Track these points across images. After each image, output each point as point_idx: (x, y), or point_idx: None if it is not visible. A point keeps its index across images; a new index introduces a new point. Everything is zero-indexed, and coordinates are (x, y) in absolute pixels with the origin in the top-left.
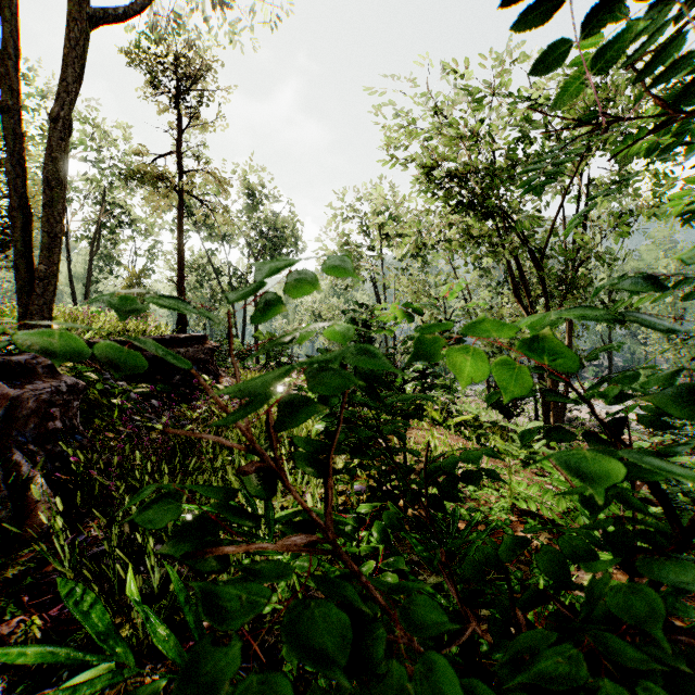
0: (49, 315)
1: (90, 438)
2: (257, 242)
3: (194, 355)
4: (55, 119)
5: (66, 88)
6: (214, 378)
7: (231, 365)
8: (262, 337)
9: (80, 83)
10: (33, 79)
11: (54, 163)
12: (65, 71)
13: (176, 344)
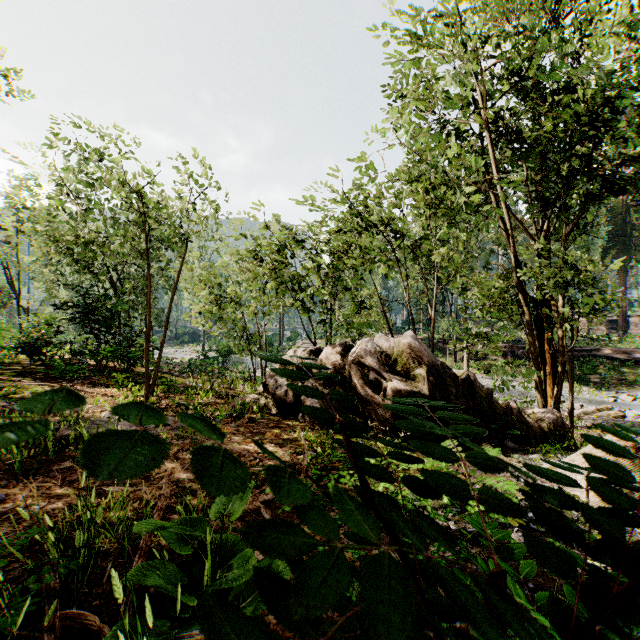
0: None
1: None
2: None
3: None
4: None
5: None
6: None
7: None
8: None
9: None
10: None
11: None
12: None
13: None
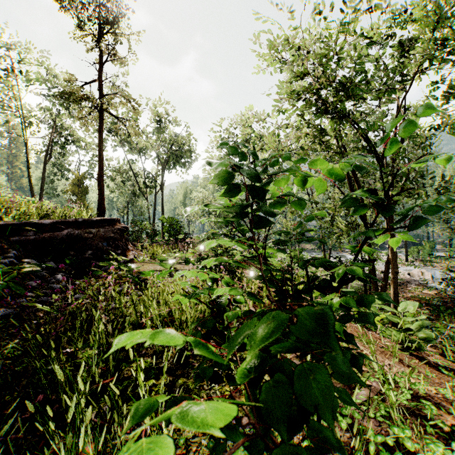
0: None
1: None
2: (164, 154)
3: (105, 234)
4: None
5: None
6: (122, 252)
7: (142, 240)
8: (165, 220)
9: None
10: (1, 36)
11: None
12: None
13: (89, 226)
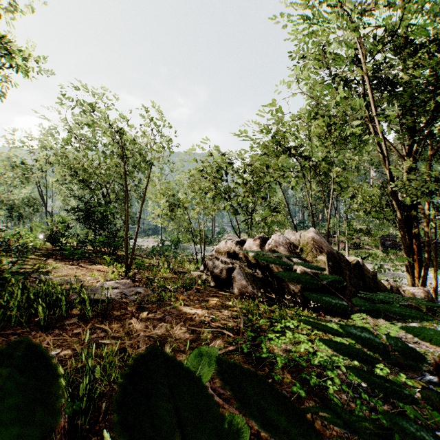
0: None
1: None
2: None
3: None
4: None
5: None
6: None
7: None
8: None
9: None
10: None
11: None
12: None
13: None
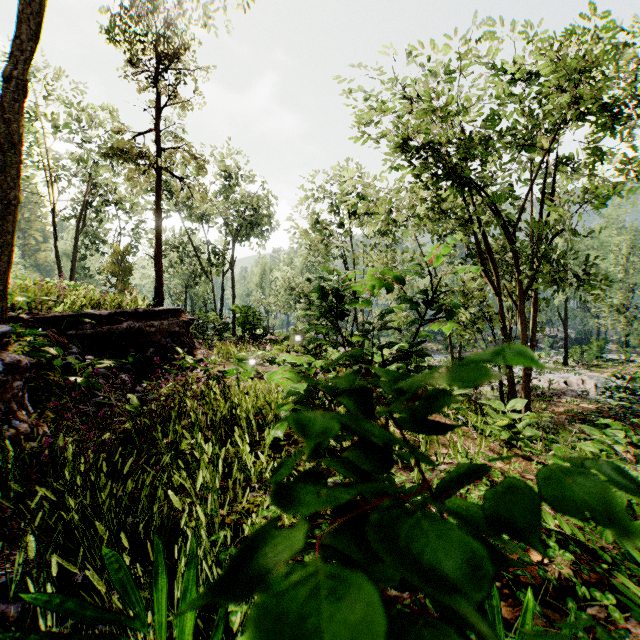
0: (4, 287)
1: (32, 422)
2: (235, 221)
3: (169, 328)
4: (9, 78)
5: (21, 46)
6: (189, 350)
7: (208, 337)
8: (238, 310)
9: (37, 41)
10: None
11: (8, 125)
12: (20, 27)
13: (150, 317)
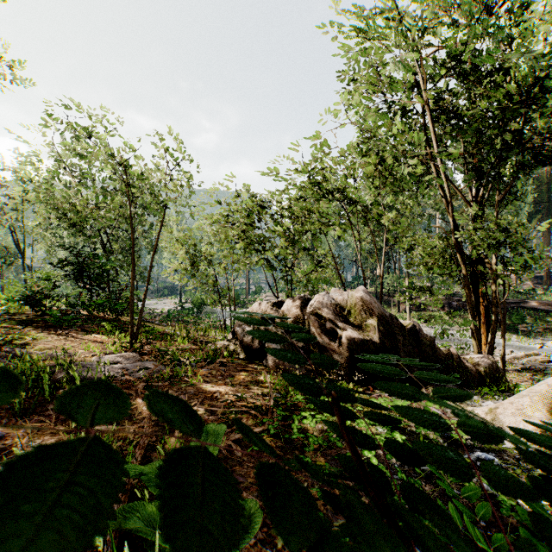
0: None
1: None
2: None
3: None
4: None
5: None
6: None
7: None
8: None
9: None
10: None
11: None
12: None
13: None
